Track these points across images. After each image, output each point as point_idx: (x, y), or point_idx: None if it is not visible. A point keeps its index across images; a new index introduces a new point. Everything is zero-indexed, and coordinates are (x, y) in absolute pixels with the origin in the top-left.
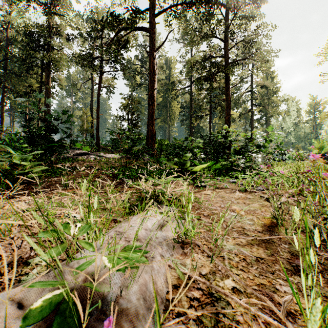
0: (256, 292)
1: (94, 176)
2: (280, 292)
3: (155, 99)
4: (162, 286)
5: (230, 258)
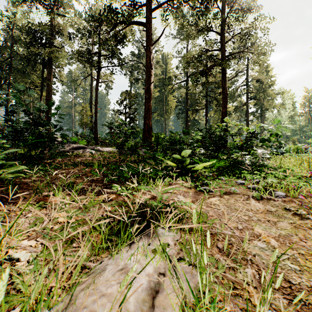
0: None
1: (82, 175)
2: None
3: (151, 93)
4: None
5: None
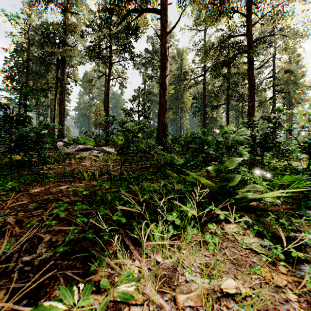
0: None
1: (52, 201)
2: None
3: (166, 87)
4: None
5: None
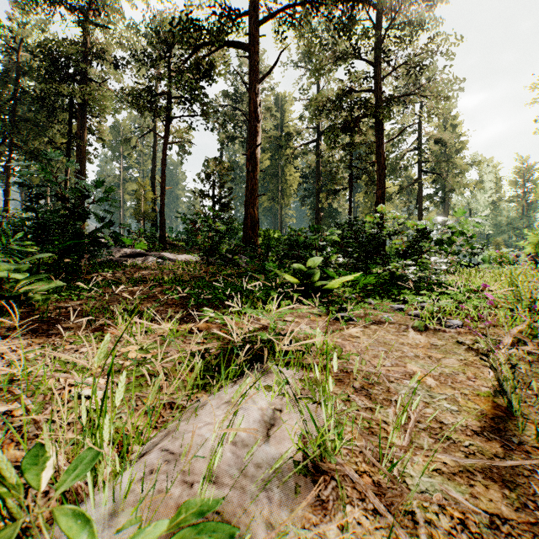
0: None
1: (149, 298)
2: None
3: (257, 163)
4: None
5: (430, 518)
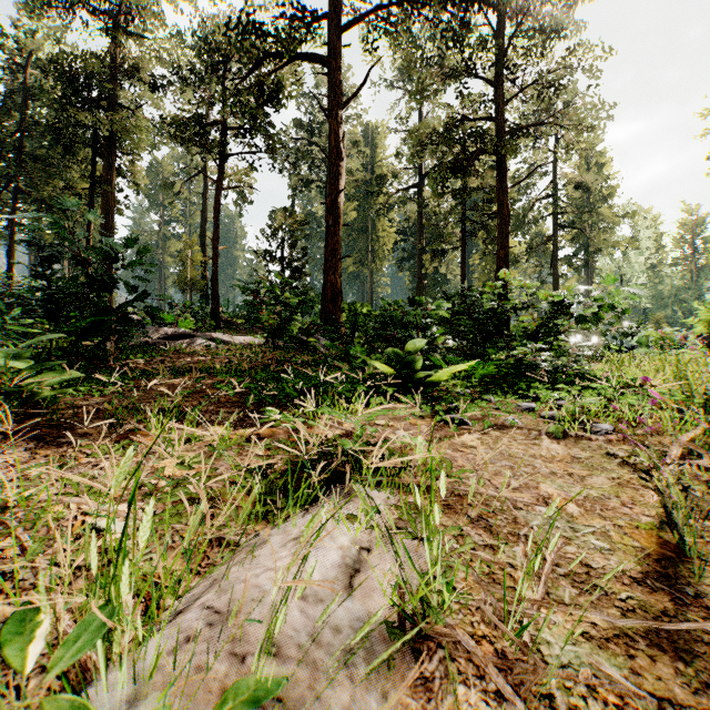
0: None
1: (195, 393)
2: None
3: (340, 214)
4: None
5: (576, 704)
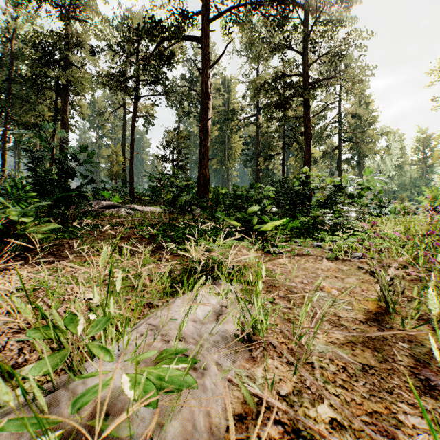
0: (369, 428)
1: (124, 238)
2: (406, 426)
3: (208, 133)
4: (219, 417)
5: (323, 366)
